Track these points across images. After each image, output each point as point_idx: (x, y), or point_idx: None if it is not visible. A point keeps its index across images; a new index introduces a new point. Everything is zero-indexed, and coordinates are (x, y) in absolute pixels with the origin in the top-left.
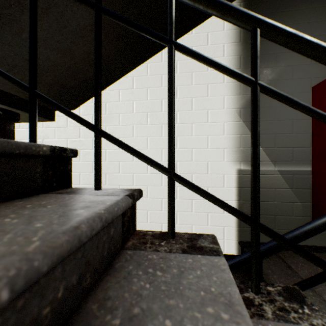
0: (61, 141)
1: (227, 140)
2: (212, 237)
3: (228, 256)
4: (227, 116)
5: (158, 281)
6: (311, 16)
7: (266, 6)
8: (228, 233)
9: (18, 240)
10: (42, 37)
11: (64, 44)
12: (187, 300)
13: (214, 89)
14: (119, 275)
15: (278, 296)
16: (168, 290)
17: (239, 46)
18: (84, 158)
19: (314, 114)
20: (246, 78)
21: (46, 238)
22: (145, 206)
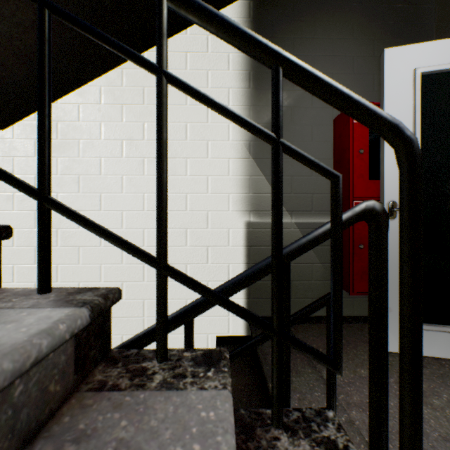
0: None
1: (233, 182)
2: (110, 289)
3: (234, 338)
4: (233, 151)
5: None
6: (333, 30)
7: (281, 10)
8: None
9: None
10: None
11: None
12: None
13: (216, 114)
14: None
15: (188, 362)
16: None
17: (248, 59)
18: (21, 205)
19: (232, 118)
20: (148, 63)
21: None
22: (119, 276)
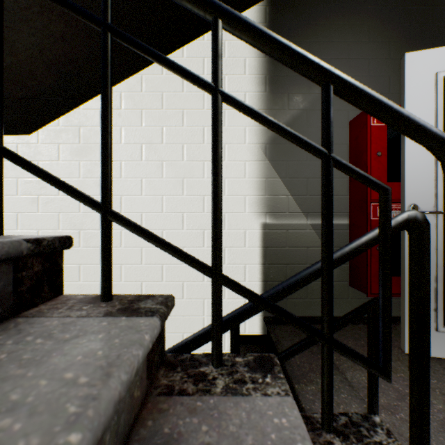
0: (8, 182)
1: (249, 185)
2: (166, 297)
3: (250, 337)
4: (249, 154)
5: (27, 350)
6: (348, 34)
7: (296, 15)
8: None
9: None
10: None
11: None
12: (46, 368)
13: (233, 117)
14: None
15: (243, 367)
16: (30, 358)
17: (264, 63)
18: (46, 207)
19: (285, 134)
20: (204, 83)
21: None
22: (138, 276)
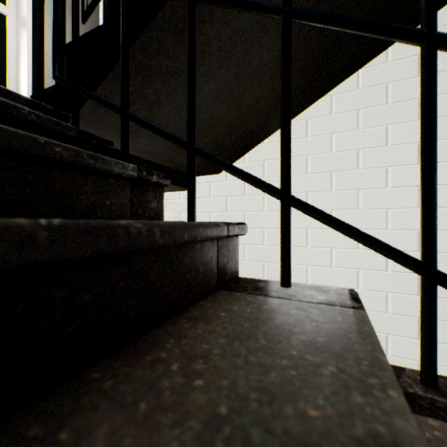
0: (202, 216)
1: None
2: None
3: None
4: None
5: None
6: None
7: None
8: None
9: None
10: (213, 91)
11: (235, 93)
12: None
13: None
14: None
15: None
16: None
17: None
18: None
19: None
20: None
21: None
22: None
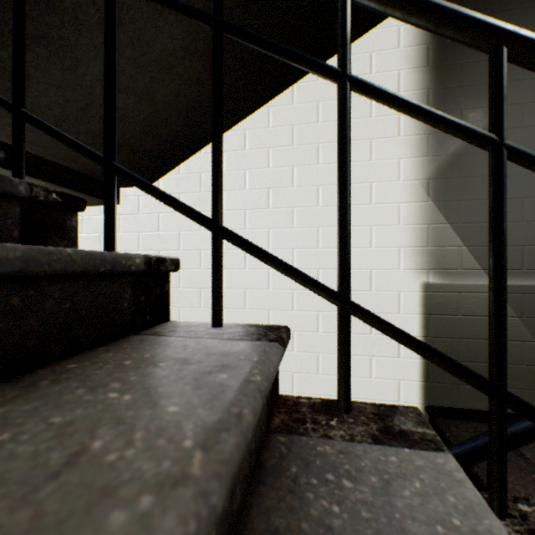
0: (130, 237)
1: (405, 233)
2: (415, 412)
3: None
4: (405, 193)
5: (351, 500)
6: None
7: (473, 3)
8: (407, 392)
9: (160, 445)
10: None
11: (140, 82)
12: None
13: (382, 148)
14: (279, 485)
15: None
16: (375, 519)
17: (426, 73)
18: None
19: None
20: (483, 136)
21: (205, 441)
22: None
